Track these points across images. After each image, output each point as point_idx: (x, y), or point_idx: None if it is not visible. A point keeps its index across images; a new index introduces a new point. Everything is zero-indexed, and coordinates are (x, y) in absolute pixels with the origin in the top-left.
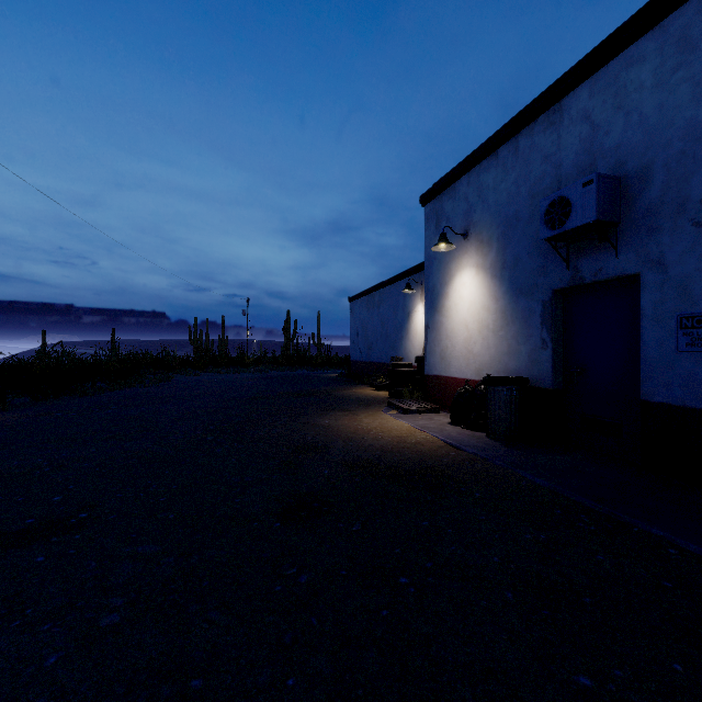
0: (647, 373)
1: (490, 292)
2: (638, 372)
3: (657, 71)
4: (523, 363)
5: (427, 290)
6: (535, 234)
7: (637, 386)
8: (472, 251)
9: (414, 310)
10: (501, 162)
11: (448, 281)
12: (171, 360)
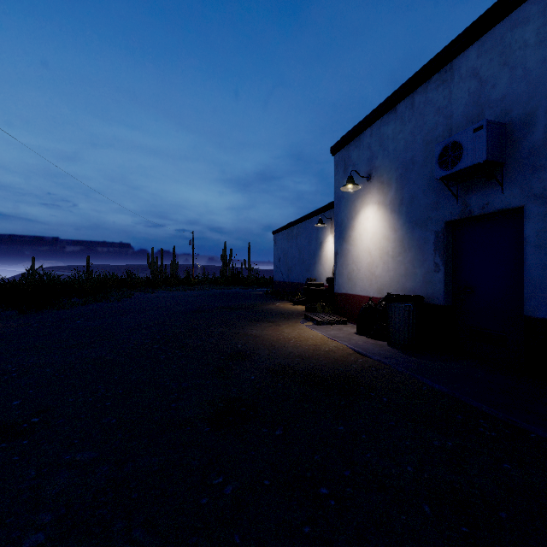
0: (531, 292)
1: (390, 224)
2: (521, 291)
3: (540, 30)
4: (418, 283)
5: (336, 223)
6: (429, 175)
7: (520, 303)
8: (374, 191)
9: (325, 241)
10: (399, 116)
11: (354, 216)
12: (133, 280)
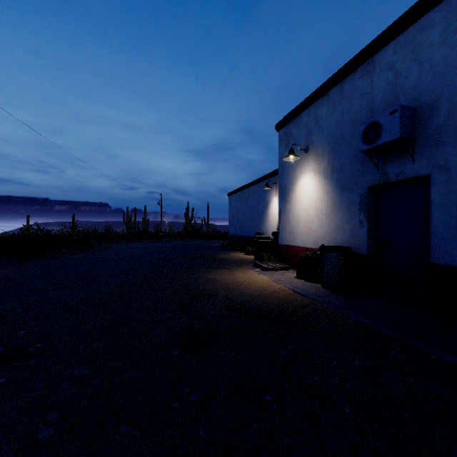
0: (436, 244)
1: (324, 188)
2: (429, 243)
3: (443, 33)
4: (347, 237)
5: (280, 187)
6: (355, 148)
7: (428, 253)
8: (311, 161)
9: (271, 201)
10: (331, 100)
11: (294, 181)
12: (111, 234)
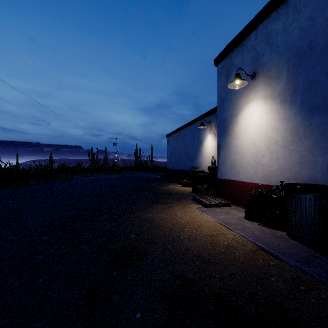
0: None
1: (279, 115)
2: None
3: None
4: (320, 172)
5: (219, 121)
6: None
7: None
8: (259, 87)
9: (204, 139)
10: (292, 7)
11: (237, 112)
12: (76, 168)
